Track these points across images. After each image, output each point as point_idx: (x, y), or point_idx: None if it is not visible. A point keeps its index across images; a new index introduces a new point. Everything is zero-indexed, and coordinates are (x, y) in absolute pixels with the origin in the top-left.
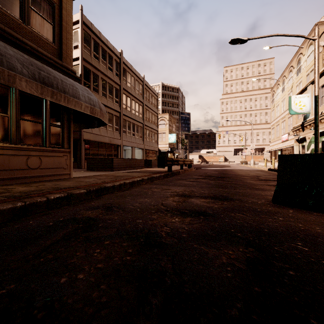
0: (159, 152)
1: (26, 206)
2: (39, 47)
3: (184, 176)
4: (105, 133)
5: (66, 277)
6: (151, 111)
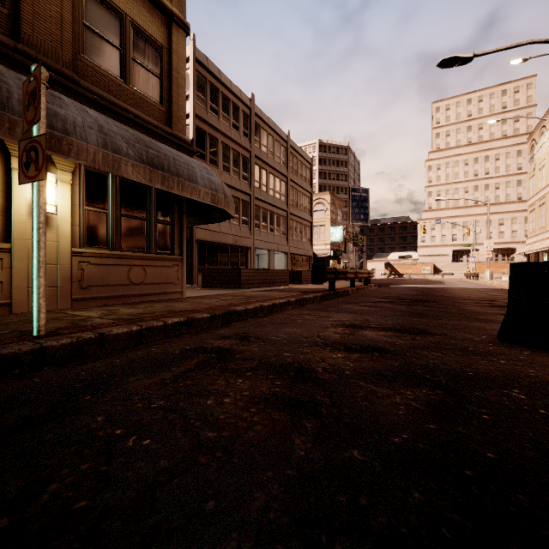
0: (314, 257)
1: (141, 331)
2: (143, 113)
3: (356, 298)
4: (228, 230)
5: (212, 400)
6: (301, 189)
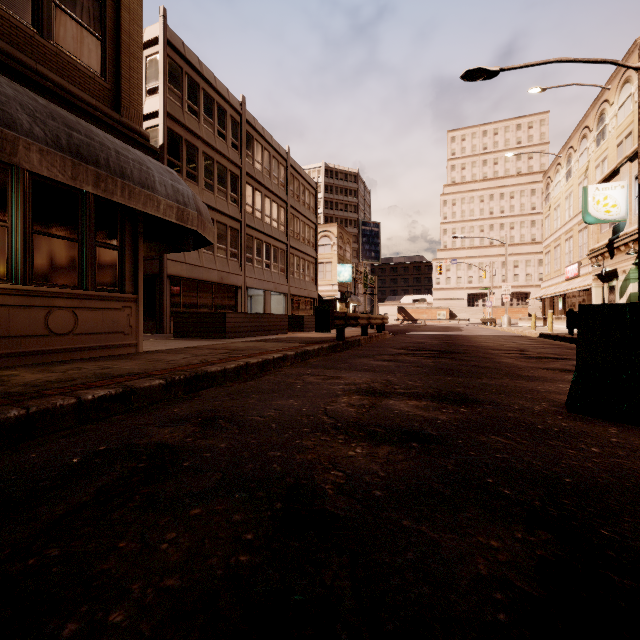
0: (319, 300)
1: (29, 416)
2: (72, 85)
3: (370, 349)
4: (211, 264)
5: (79, 620)
6: (303, 218)
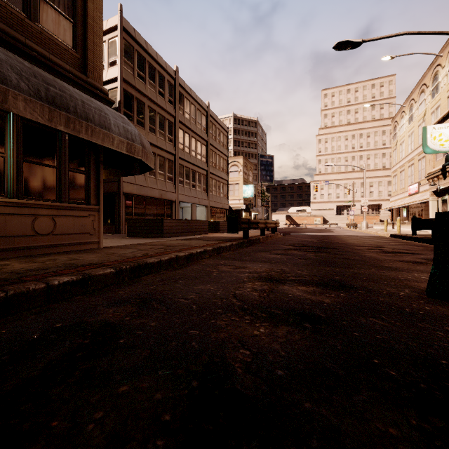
0: (230, 210)
1: (7, 298)
2: (51, 55)
3: (267, 245)
4: (154, 184)
5: None
6: (219, 152)
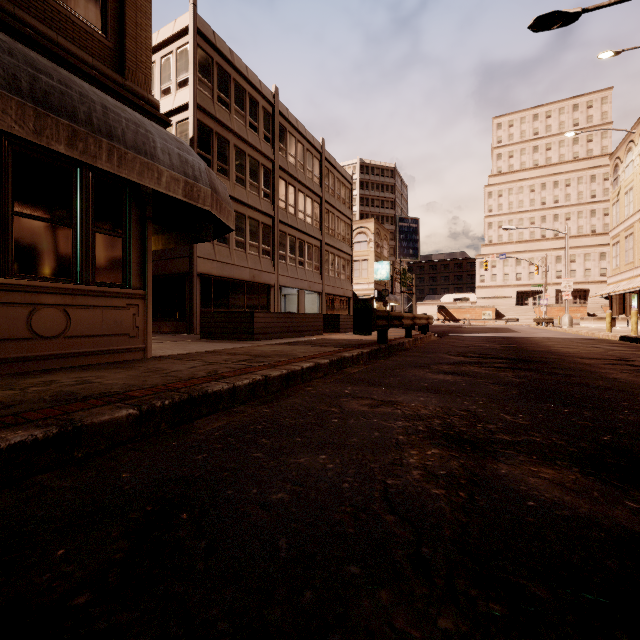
0: (355, 299)
1: None
2: (61, 37)
3: (420, 355)
4: (243, 261)
5: None
6: (338, 214)
